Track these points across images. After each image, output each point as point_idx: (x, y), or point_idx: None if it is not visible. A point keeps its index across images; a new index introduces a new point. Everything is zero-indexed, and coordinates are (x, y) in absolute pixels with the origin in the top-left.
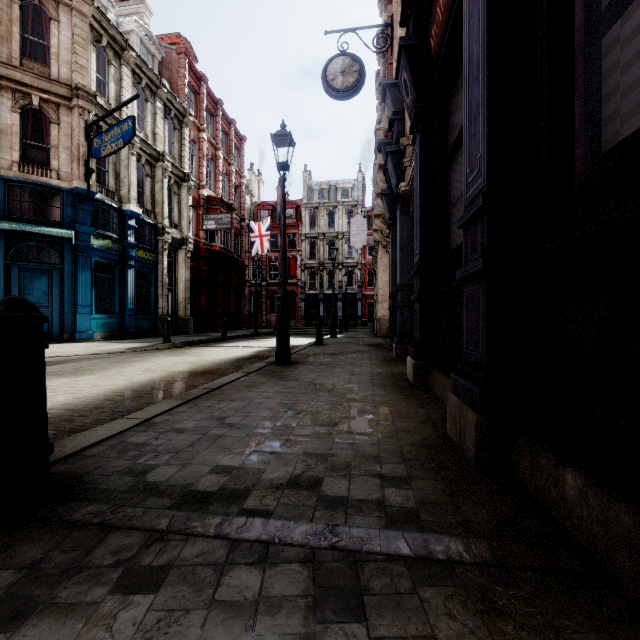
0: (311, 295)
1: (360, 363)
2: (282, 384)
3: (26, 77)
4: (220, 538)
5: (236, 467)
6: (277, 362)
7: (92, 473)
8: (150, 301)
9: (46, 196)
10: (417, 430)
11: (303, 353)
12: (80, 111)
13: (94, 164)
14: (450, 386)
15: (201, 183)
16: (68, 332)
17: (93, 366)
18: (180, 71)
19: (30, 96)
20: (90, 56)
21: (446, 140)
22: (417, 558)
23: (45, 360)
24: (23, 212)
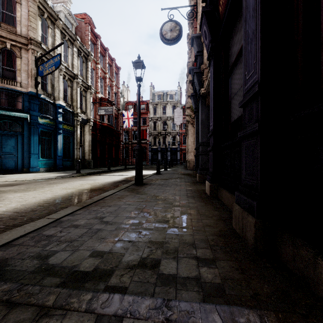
0: (154, 148)
1: (180, 184)
2: (138, 196)
3: (3, 33)
4: (89, 313)
5: (106, 252)
6: (135, 184)
7: (14, 257)
8: (70, 151)
9: (14, 96)
10: (215, 225)
11: (150, 179)
12: (32, 51)
13: (40, 79)
14: (232, 198)
15: (97, 90)
16: (26, 167)
17: (36, 186)
18: (86, 32)
19: (5, 43)
20: (38, 23)
21: (228, 62)
22: None
23: (11, 183)
24: (2, 104)
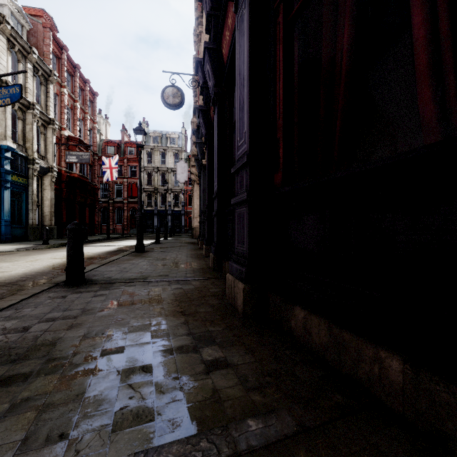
0: (148, 211)
1: (182, 250)
2: (144, 258)
3: None
4: (145, 282)
5: (140, 275)
6: (137, 251)
7: (91, 278)
8: (21, 214)
9: None
10: (200, 266)
11: (149, 247)
12: None
13: None
14: None
15: (63, 126)
16: None
17: (10, 258)
18: (46, 41)
19: None
20: None
21: None
22: (192, 280)
23: None
24: None
